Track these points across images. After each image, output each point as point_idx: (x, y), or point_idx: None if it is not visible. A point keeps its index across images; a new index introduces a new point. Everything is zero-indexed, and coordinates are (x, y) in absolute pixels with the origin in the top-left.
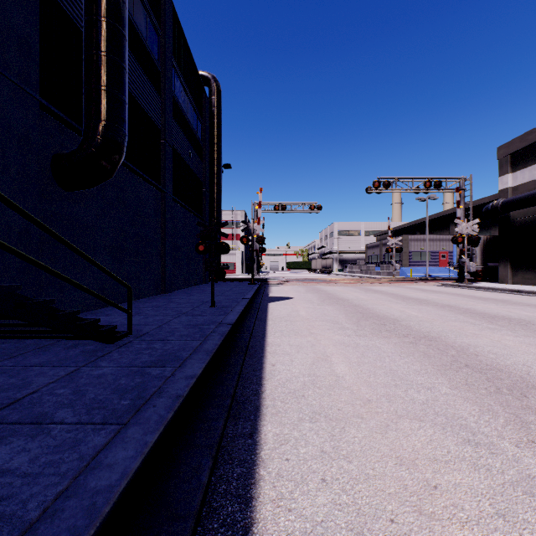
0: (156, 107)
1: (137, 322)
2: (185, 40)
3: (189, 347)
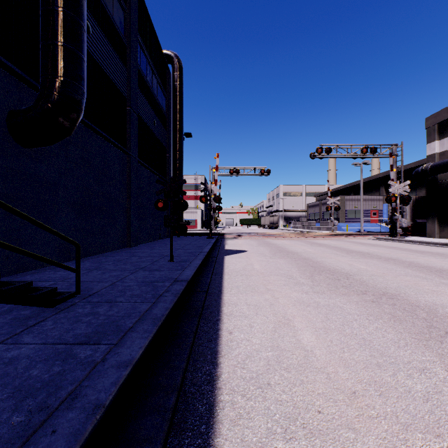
0: (121, 77)
1: (92, 278)
2: (150, 20)
3: (136, 313)
